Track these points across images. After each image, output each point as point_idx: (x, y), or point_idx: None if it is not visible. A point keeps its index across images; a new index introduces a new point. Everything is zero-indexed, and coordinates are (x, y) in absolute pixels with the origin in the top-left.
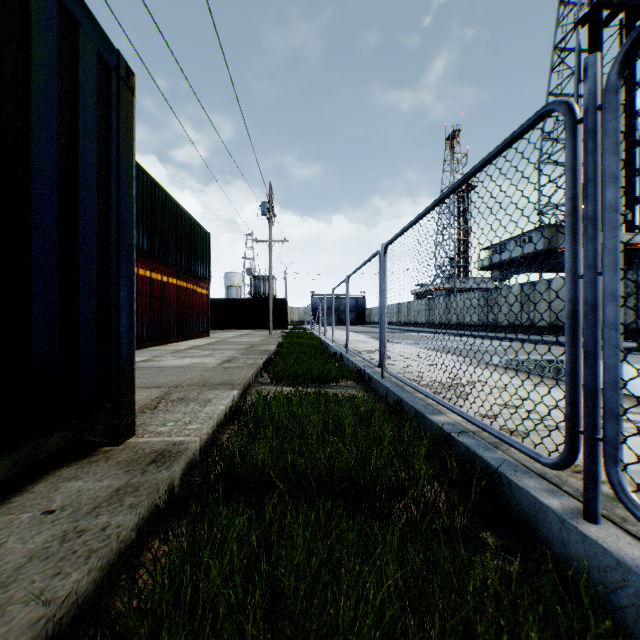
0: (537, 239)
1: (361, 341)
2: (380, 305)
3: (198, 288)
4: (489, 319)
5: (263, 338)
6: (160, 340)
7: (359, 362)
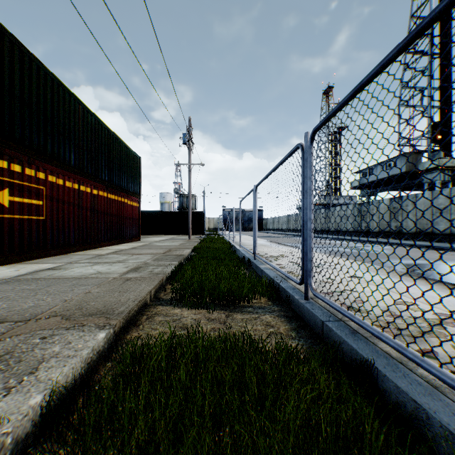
0: (400, 164)
1: (264, 245)
2: (303, 209)
3: (129, 201)
4: (362, 227)
5: (182, 242)
6: (90, 245)
7: (269, 271)
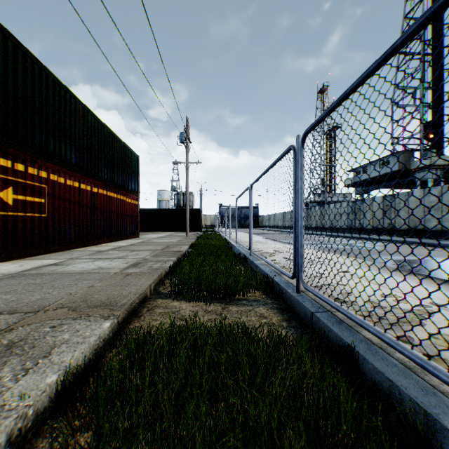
0: (393, 162)
1: (259, 242)
2: (295, 207)
3: (128, 199)
4: (356, 224)
5: (180, 239)
6: (90, 241)
7: (264, 266)
